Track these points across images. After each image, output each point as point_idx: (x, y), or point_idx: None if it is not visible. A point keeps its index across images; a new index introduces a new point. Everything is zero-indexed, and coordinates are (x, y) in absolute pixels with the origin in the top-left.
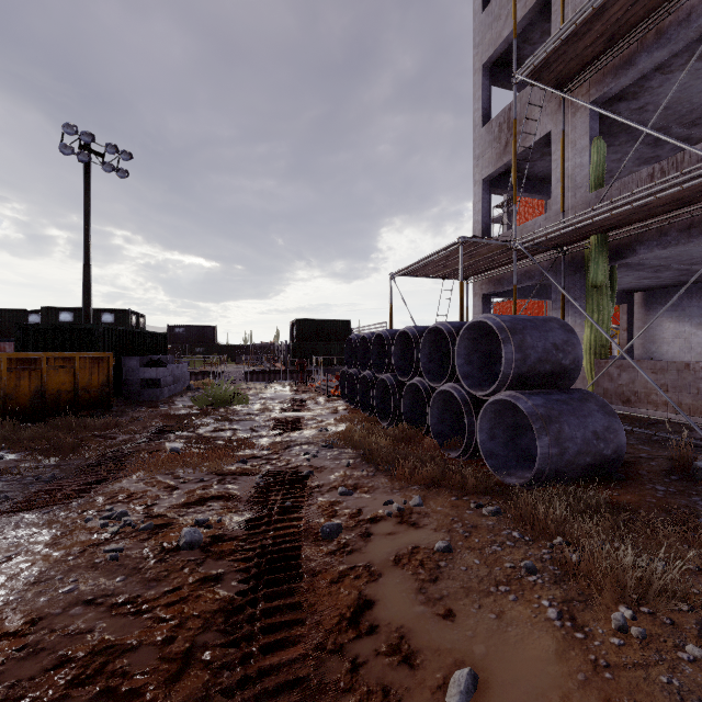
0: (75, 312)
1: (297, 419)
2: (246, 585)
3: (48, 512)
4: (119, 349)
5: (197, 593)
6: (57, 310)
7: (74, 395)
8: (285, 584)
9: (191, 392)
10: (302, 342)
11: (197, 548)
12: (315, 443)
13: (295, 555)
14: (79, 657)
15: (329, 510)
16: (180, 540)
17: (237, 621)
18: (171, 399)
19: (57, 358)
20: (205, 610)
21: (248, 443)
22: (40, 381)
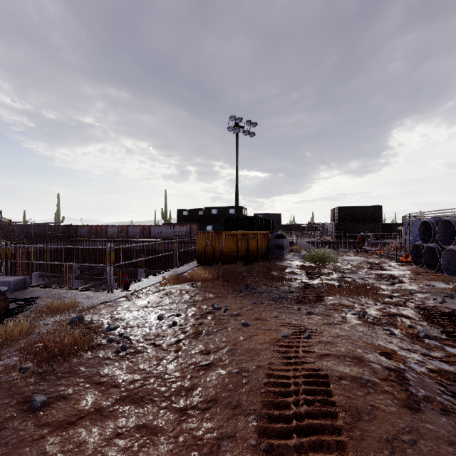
0: (218, 209)
1: (393, 276)
2: None
3: (317, 307)
4: (261, 228)
5: None
6: (211, 208)
7: (257, 252)
8: None
9: (296, 253)
10: (342, 223)
11: (431, 339)
12: (432, 293)
13: None
14: (437, 371)
15: None
16: (419, 333)
17: None
18: (289, 257)
19: (252, 233)
20: None
21: (377, 287)
22: (247, 244)
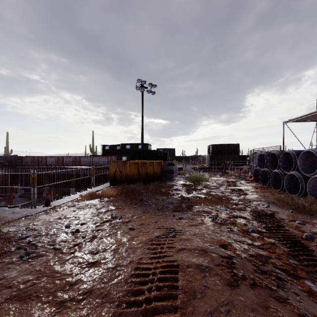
0: (130, 145)
1: (241, 190)
2: (288, 249)
3: (187, 213)
4: (158, 159)
5: (273, 247)
6: (125, 144)
7: (153, 175)
8: (306, 252)
9: (182, 175)
10: (215, 155)
11: (256, 233)
12: (262, 201)
13: (301, 243)
14: (255, 256)
15: (298, 229)
16: (248, 229)
17: (299, 259)
18: (177, 178)
19: (150, 162)
20: (282, 253)
21: (230, 198)
22: (146, 170)
